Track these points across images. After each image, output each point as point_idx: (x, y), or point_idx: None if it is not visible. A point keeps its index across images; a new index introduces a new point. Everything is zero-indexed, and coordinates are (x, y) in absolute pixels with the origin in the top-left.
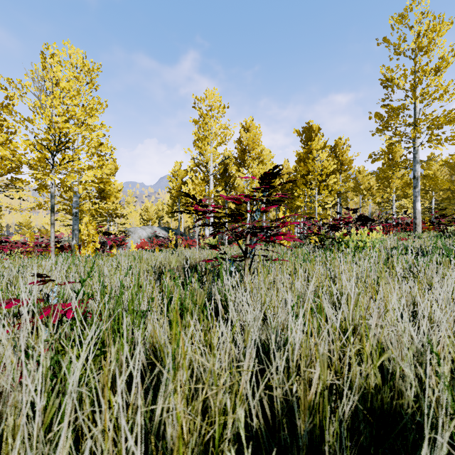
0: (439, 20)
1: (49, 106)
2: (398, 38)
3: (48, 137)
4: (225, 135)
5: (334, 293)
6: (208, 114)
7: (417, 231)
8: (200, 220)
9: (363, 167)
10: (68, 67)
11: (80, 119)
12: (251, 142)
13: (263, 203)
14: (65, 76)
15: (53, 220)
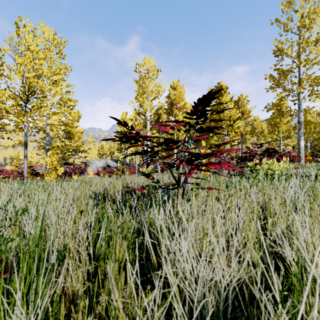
0: (318, 4)
1: (21, 64)
2: (287, 18)
3: (21, 89)
4: (158, 91)
5: (302, 238)
6: (146, 76)
7: (302, 162)
8: (130, 147)
9: (257, 116)
10: (42, 40)
11: (47, 75)
12: (177, 97)
13: (196, 131)
14: (35, 42)
15: (26, 153)
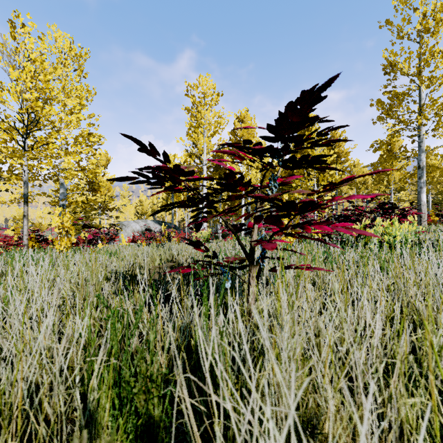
0: None
1: (16, 80)
2: (402, 19)
3: (18, 117)
4: (219, 124)
5: None
6: (201, 102)
7: (425, 224)
8: (161, 191)
9: (358, 160)
10: (54, 51)
11: (57, 98)
12: (246, 133)
13: (283, 166)
14: (39, 49)
15: (26, 211)
